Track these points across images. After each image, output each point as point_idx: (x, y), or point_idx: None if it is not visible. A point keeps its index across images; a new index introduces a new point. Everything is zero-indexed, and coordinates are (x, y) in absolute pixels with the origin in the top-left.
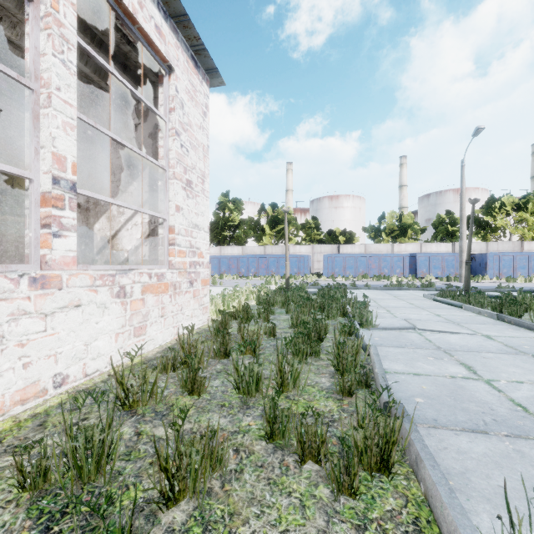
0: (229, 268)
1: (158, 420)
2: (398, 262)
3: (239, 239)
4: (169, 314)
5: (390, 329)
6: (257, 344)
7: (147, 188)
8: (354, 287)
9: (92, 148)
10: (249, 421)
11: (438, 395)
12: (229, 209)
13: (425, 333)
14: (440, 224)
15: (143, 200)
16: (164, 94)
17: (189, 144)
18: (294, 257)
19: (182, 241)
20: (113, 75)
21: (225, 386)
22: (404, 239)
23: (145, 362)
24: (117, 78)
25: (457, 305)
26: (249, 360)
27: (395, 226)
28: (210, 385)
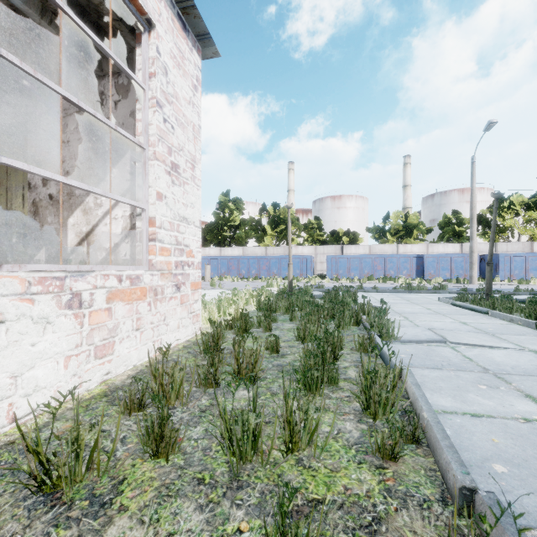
0: (229, 269)
1: (91, 516)
2: (405, 263)
3: (239, 240)
4: (148, 326)
5: (416, 343)
6: (256, 367)
7: (128, 175)
8: (361, 290)
9: (65, 130)
10: (239, 521)
11: (523, 456)
12: (230, 208)
13: (460, 347)
14: (446, 225)
15: (124, 190)
16: (143, 56)
17: (175, 120)
18: (297, 258)
19: (165, 236)
20: (65, 14)
21: (209, 439)
22: (409, 239)
23: (107, 393)
24: (71, 19)
25: (482, 311)
26: (245, 389)
27: (400, 226)
28: (187, 437)
